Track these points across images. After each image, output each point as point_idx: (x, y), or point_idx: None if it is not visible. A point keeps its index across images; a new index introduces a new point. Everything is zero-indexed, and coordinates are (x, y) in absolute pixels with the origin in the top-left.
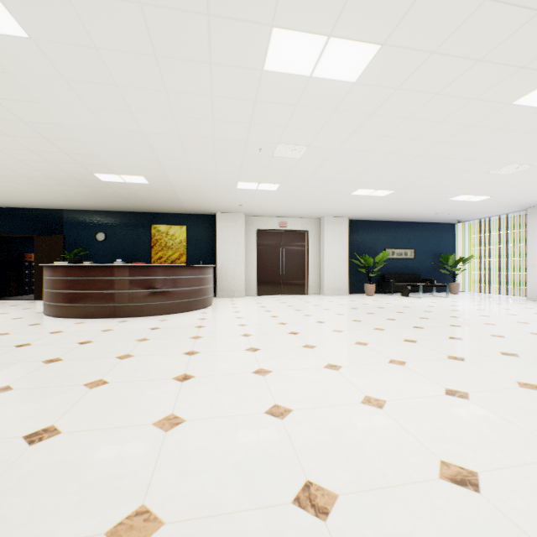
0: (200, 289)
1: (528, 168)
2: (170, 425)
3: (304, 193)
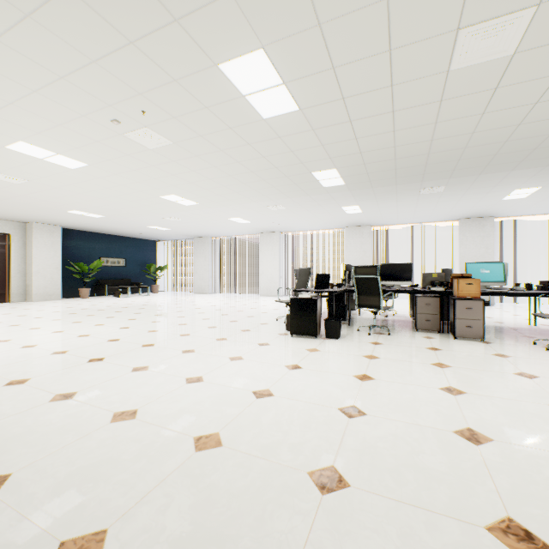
0: None
1: (182, 220)
2: None
3: (14, 203)
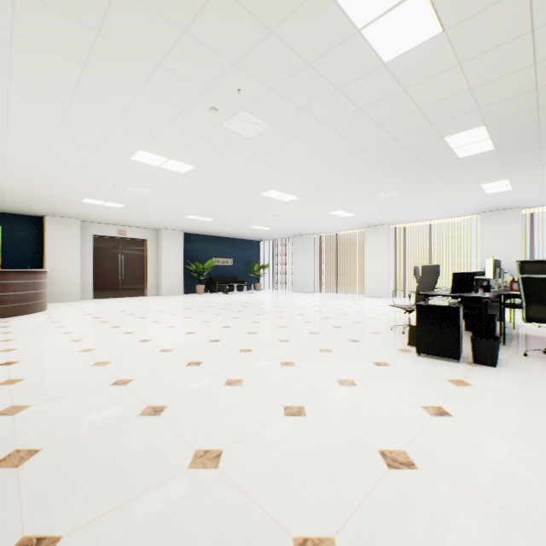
0: (38, 293)
1: (282, 218)
2: (89, 351)
3: (147, 212)
